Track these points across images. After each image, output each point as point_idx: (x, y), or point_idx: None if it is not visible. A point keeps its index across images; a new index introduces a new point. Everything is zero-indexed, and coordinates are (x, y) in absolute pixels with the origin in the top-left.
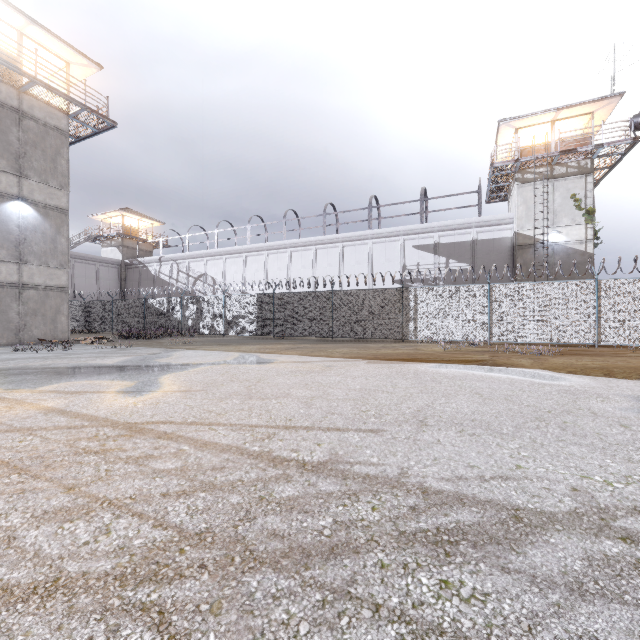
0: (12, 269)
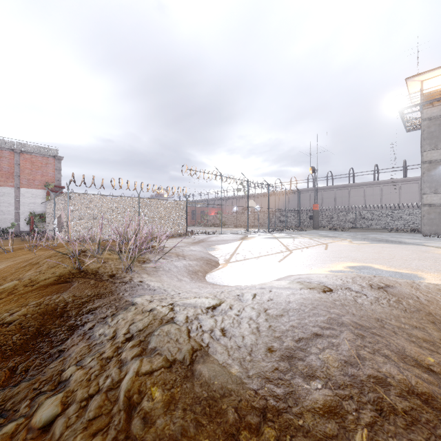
0: None
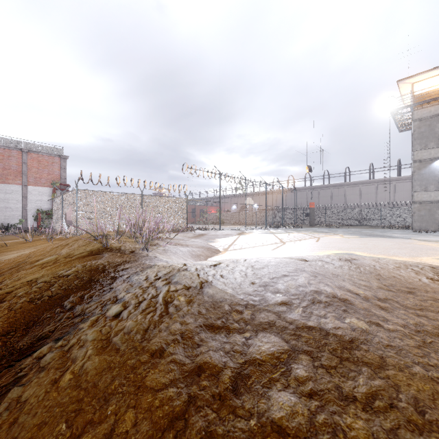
0: (436, 194)
